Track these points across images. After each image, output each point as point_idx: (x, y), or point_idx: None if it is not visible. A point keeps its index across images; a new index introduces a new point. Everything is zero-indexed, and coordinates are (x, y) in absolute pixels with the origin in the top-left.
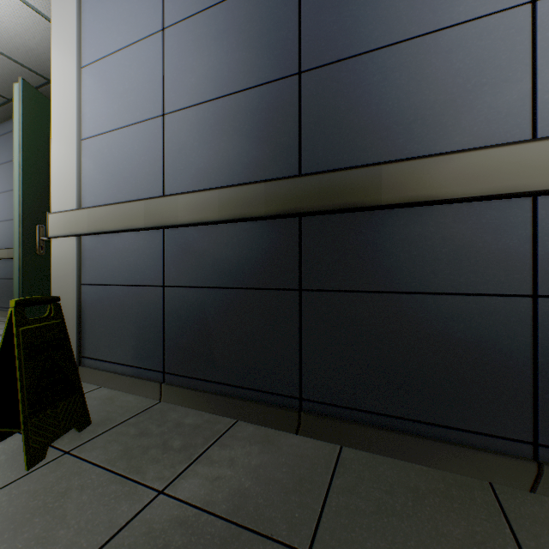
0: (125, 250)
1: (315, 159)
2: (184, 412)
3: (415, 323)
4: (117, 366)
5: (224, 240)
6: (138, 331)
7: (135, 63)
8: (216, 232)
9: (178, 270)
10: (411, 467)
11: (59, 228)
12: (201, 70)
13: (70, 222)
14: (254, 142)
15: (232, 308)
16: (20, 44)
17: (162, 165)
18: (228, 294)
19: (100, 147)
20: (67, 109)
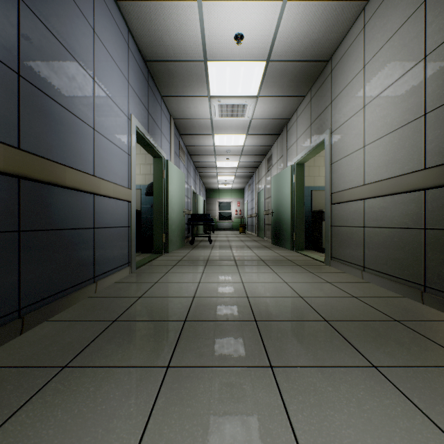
0: None
1: (29, 142)
2: None
3: (70, 243)
4: None
5: None
6: None
7: None
8: None
9: None
10: (75, 307)
11: None
12: None
13: None
14: None
15: None
16: None
17: None
18: None
19: None
20: None
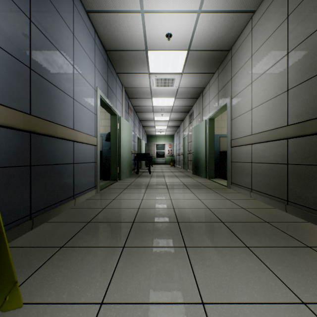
0: None
1: (36, 110)
2: None
3: (59, 173)
4: None
5: None
6: None
7: None
8: None
9: None
10: (62, 214)
11: None
12: None
13: None
14: (9, 84)
15: None
16: None
17: None
18: None
19: None
20: None
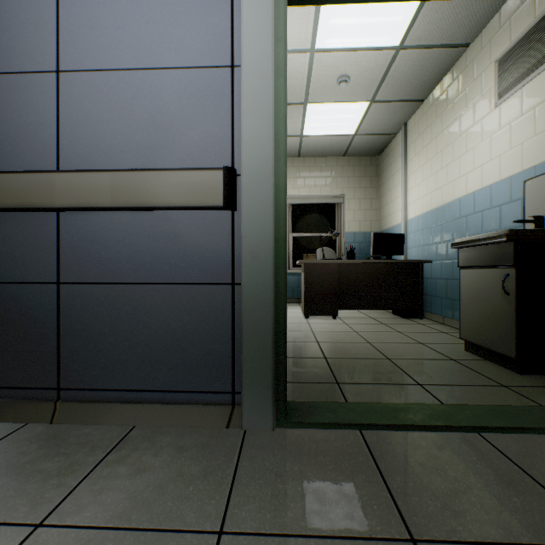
0: None
1: None
2: None
3: None
4: None
5: None
6: None
7: None
8: None
9: None
10: None
11: None
12: None
13: None
14: None
15: None
16: None
17: None
18: None
19: None
20: None
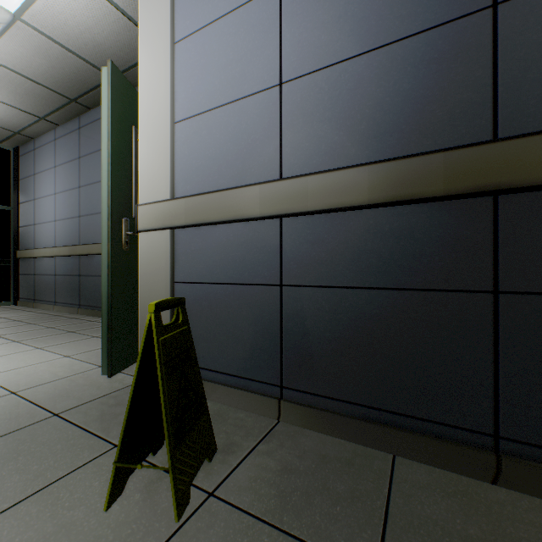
0: (229, 243)
1: (521, 116)
2: (316, 438)
3: None
4: (219, 375)
5: (369, 229)
6: (246, 337)
7: (242, 29)
8: (357, 219)
9: (302, 266)
10: None
11: (150, 221)
12: (334, 24)
13: (163, 214)
14: (417, 104)
15: (382, 313)
16: (88, 39)
17: (279, 143)
18: (376, 296)
19: (197, 129)
20: (158, 90)
